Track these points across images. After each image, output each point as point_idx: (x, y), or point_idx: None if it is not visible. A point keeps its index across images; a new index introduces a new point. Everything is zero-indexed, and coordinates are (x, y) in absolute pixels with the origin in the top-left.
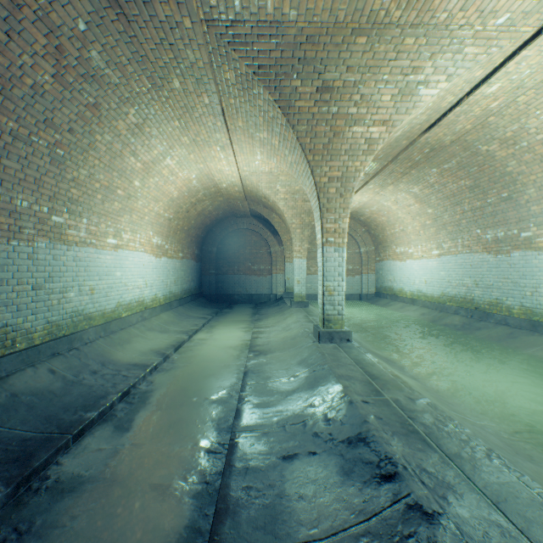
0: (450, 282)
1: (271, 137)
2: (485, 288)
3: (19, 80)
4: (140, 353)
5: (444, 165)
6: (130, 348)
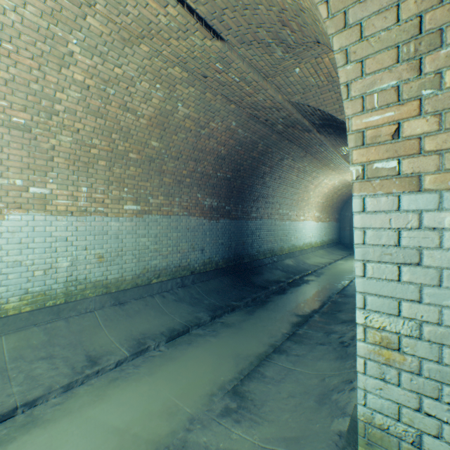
0: None
1: None
2: None
3: (289, 181)
4: (314, 262)
5: None
6: (310, 260)
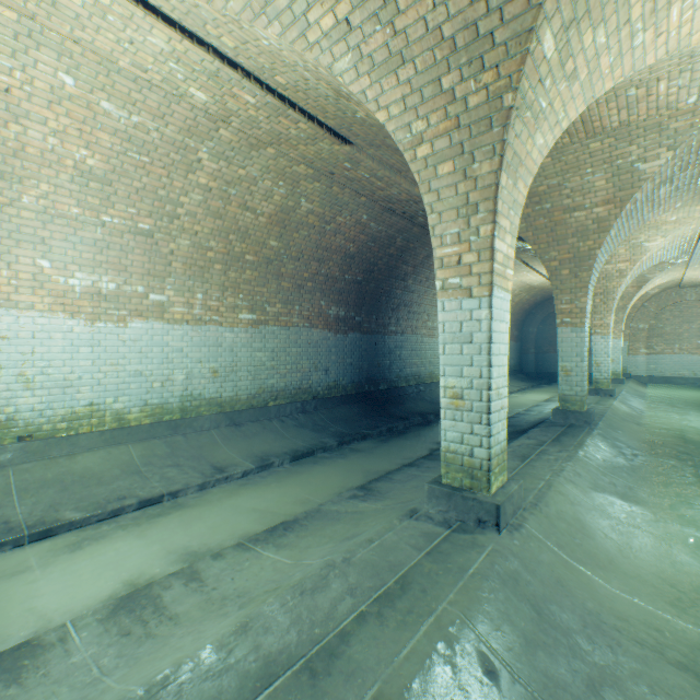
0: None
1: None
2: None
3: None
4: None
5: None
6: None
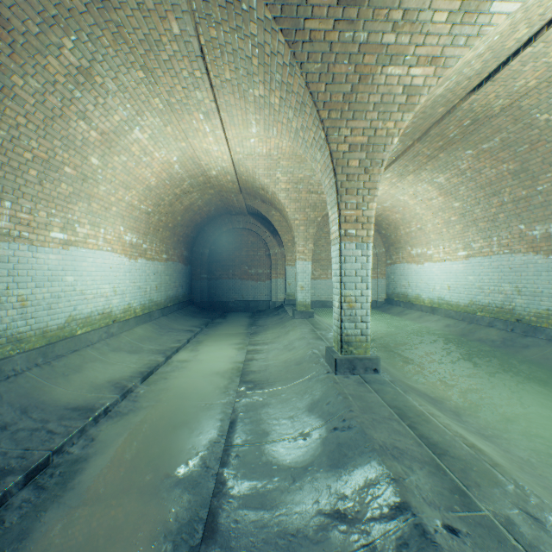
0: (481, 288)
1: (270, 91)
2: (531, 295)
3: None
4: (90, 387)
5: (483, 145)
6: (77, 379)
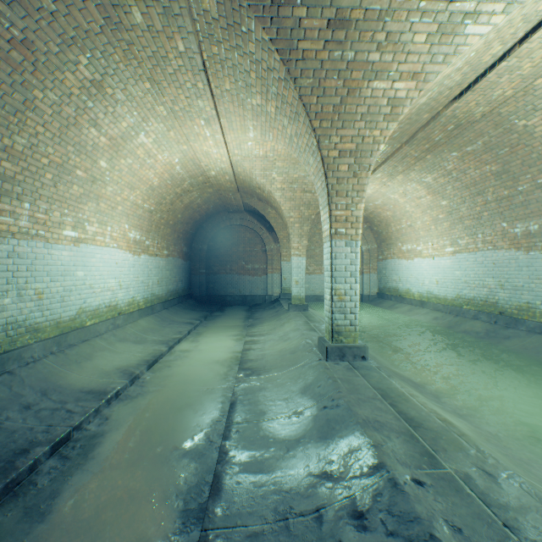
0: (467, 282)
1: (266, 101)
2: (513, 289)
3: None
4: (101, 373)
5: (467, 148)
6: (89, 366)
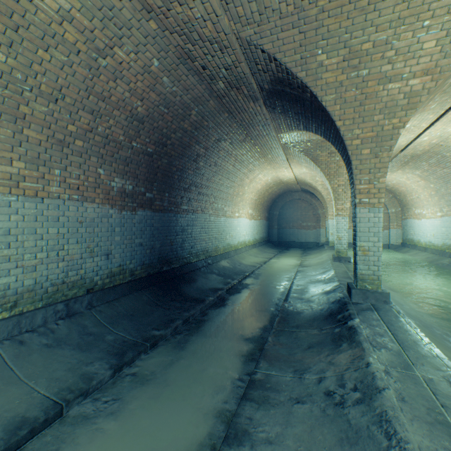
0: (447, 235)
1: (309, 166)
2: None
3: (225, 170)
4: (250, 262)
5: (428, 161)
6: (246, 260)
